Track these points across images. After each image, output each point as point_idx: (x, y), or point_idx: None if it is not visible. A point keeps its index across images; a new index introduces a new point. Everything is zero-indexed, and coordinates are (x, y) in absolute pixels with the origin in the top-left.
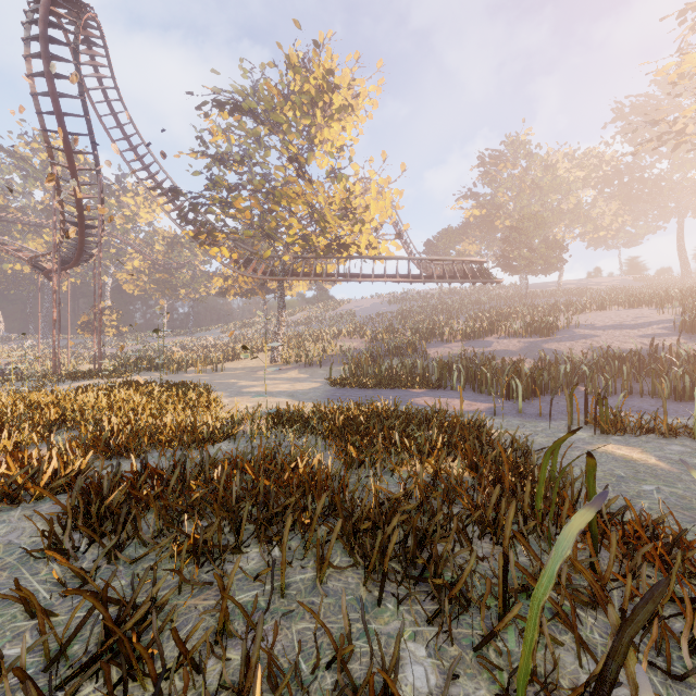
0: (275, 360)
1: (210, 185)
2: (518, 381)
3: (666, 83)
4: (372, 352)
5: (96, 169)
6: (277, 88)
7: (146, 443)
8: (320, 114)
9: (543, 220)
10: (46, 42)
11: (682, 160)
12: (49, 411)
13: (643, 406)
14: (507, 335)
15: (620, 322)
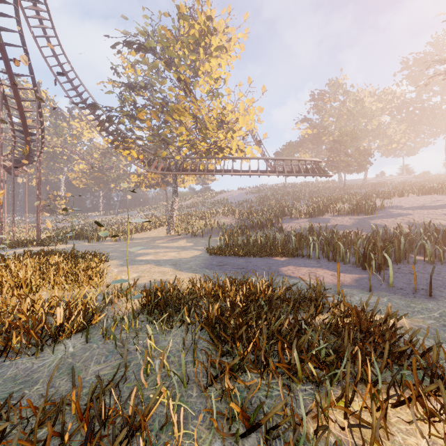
0: (170, 232)
1: (120, 101)
2: (386, 255)
3: (438, 43)
4: (241, 226)
5: (33, 88)
6: (171, 32)
7: None
8: (202, 51)
9: (356, 135)
10: None
11: None
12: None
13: None
14: (339, 214)
15: (422, 204)
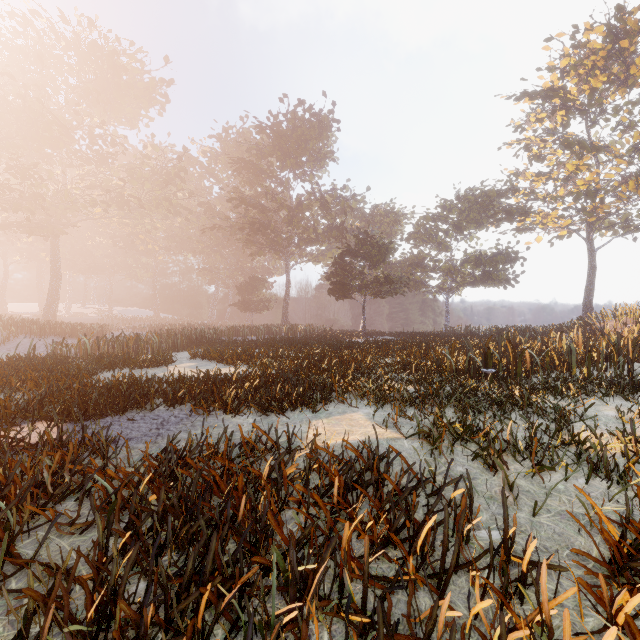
0: None
1: None
2: None
3: None
4: None
5: None
6: None
7: None
8: None
9: None
10: None
11: None
12: None
13: None
14: None
15: None
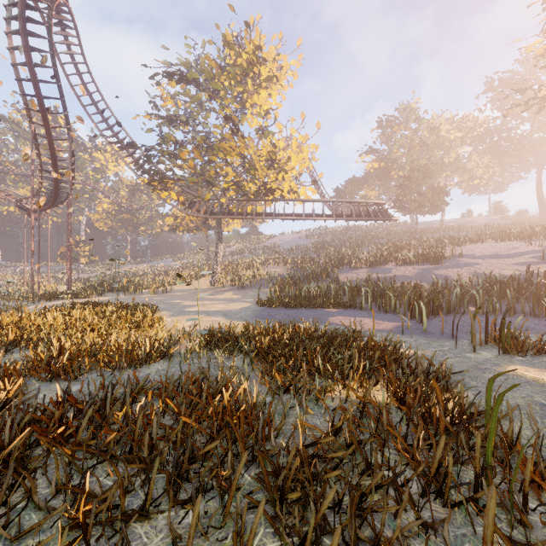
0: (214, 283)
1: (160, 140)
2: (422, 303)
3: (527, 61)
4: (293, 277)
5: (66, 127)
6: (216, 61)
7: (86, 363)
8: (250, 83)
9: (429, 170)
10: (23, 21)
11: (541, 123)
12: (7, 331)
13: (529, 325)
14: (403, 263)
15: (496, 252)
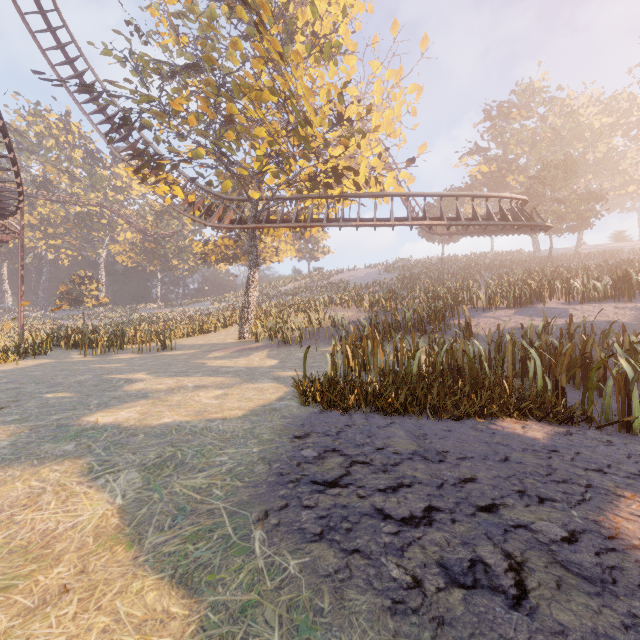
0: (244, 335)
1: (134, 75)
2: None
3: None
4: (377, 325)
5: None
6: None
7: None
8: None
9: (573, 166)
10: None
11: None
12: None
13: None
14: (577, 299)
15: None
